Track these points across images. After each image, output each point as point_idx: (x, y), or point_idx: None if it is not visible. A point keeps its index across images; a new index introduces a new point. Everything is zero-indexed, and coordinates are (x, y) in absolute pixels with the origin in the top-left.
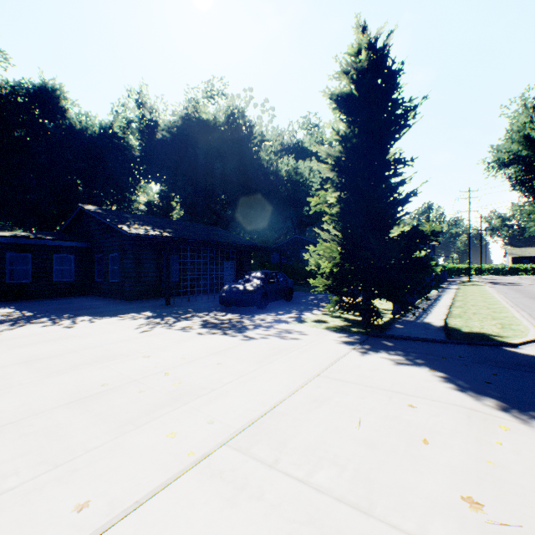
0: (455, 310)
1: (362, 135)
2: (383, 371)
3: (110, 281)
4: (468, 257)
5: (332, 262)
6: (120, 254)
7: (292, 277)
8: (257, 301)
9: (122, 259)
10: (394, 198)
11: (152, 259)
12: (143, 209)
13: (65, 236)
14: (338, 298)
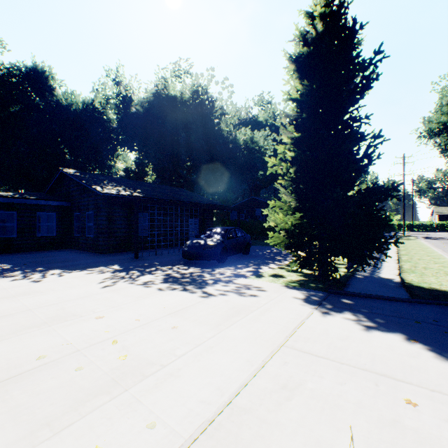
0: (404, 264)
1: (320, 92)
2: (355, 340)
3: (87, 236)
4: (403, 214)
5: (290, 219)
6: (95, 212)
7: (249, 233)
8: (217, 255)
9: (96, 216)
10: (351, 156)
11: (124, 216)
12: (122, 174)
13: (48, 196)
14: (296, 253)
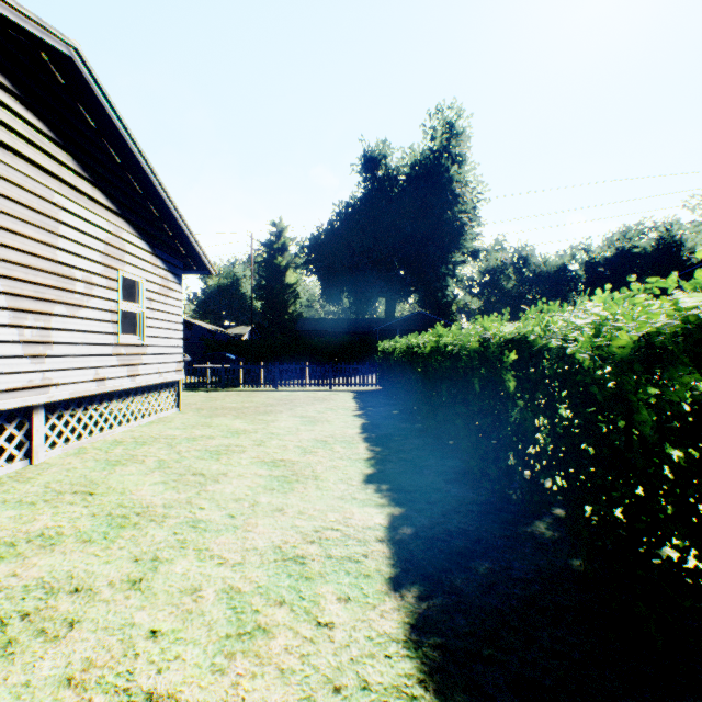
0: None
1: None
2: None
3: None
4: None
5: None
6: None
7: None
8: None
9: None
10: None
11: None
12: None
13: None
14: None
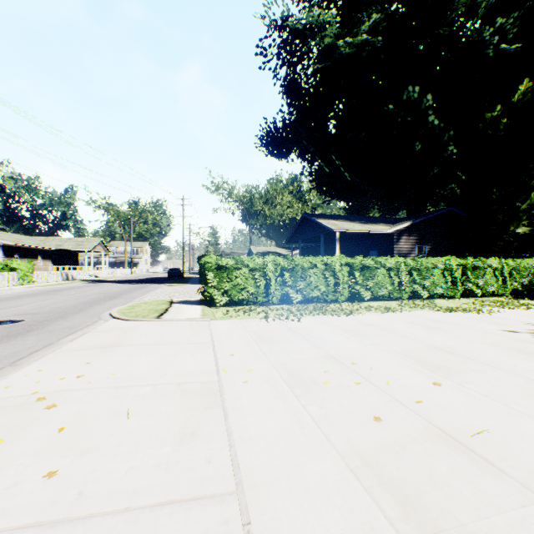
0: None
1: None
2: None
3: None
4: None
5: None
6: None
7: None
8: None
9: None
10: None
11: None
12: None
13: None
14: None
